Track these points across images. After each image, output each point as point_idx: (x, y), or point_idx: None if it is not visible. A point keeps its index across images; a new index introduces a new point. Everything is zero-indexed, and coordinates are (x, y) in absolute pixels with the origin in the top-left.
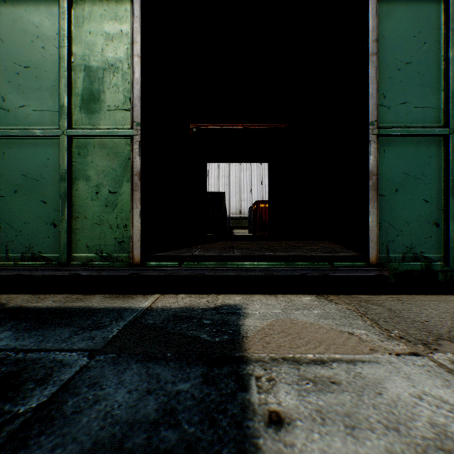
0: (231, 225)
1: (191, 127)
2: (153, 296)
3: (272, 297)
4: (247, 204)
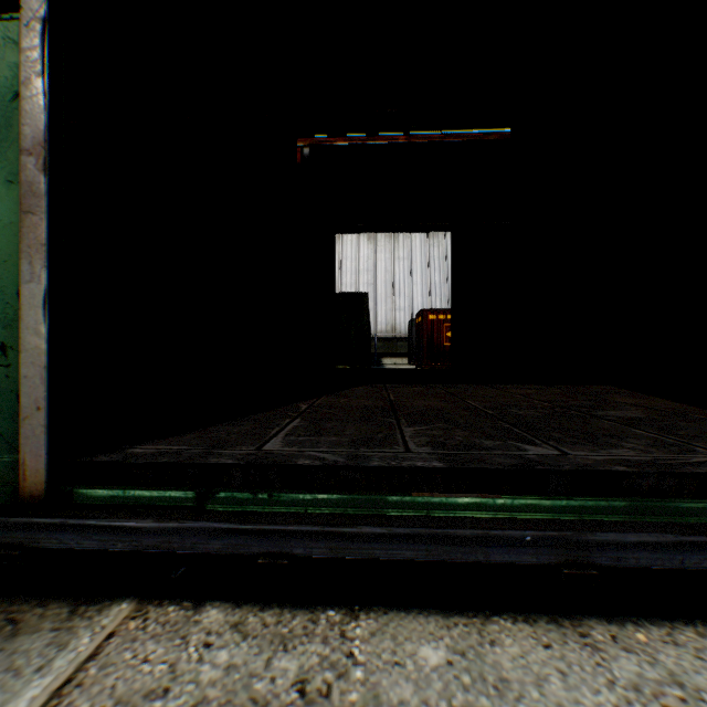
0: (379, 351)
1: (299, 145)
2: (103, 615)
3: (574, 649)
4: (404, 316)
